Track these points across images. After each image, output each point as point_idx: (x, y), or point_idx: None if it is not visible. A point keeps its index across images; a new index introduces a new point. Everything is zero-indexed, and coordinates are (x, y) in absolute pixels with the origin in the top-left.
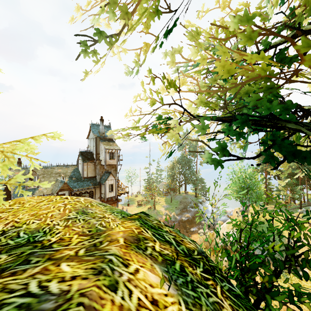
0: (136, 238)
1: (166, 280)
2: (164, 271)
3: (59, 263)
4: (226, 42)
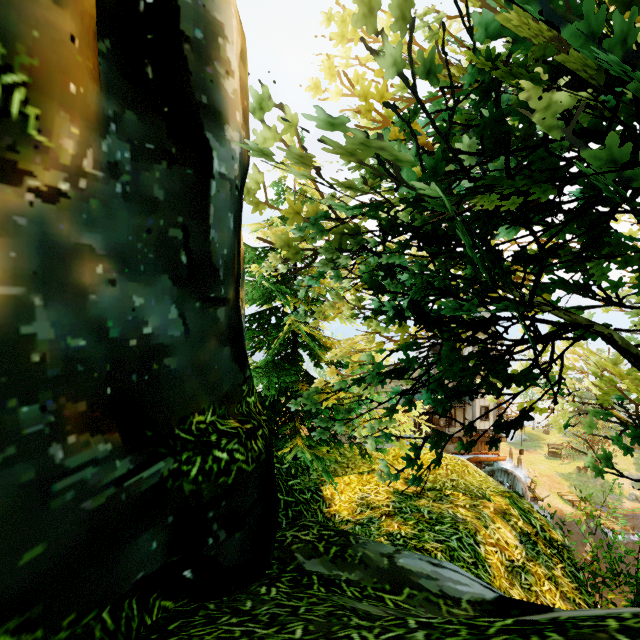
0: (503, 511)
1: (518, 540)
2: (518, 537)
3: (457, 507)
4: None
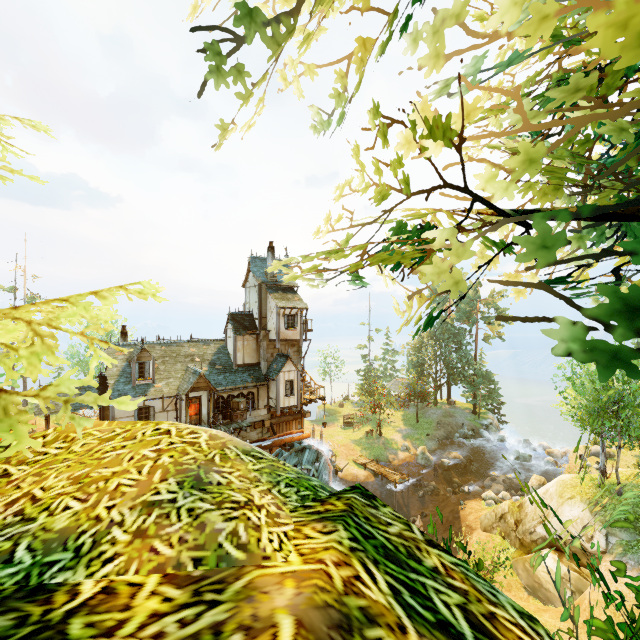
0: (337, 616)
1: None
2: None
3: None
4: (587, 10)
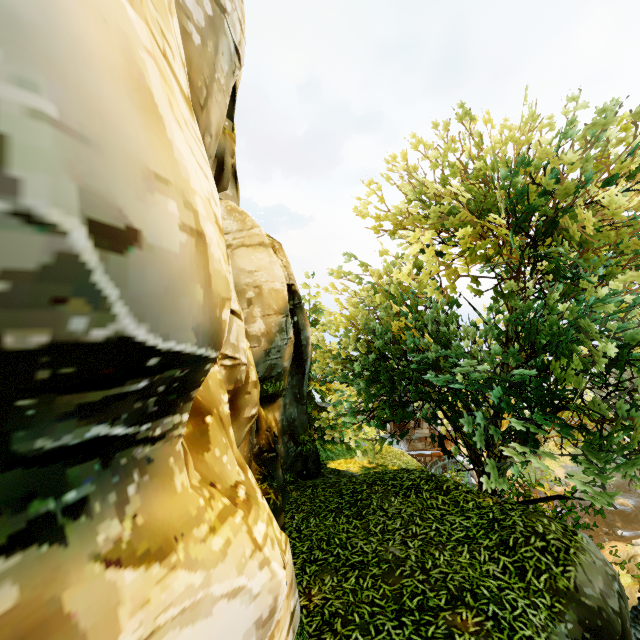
0: None
1: None
2: None
3: None
4: None
